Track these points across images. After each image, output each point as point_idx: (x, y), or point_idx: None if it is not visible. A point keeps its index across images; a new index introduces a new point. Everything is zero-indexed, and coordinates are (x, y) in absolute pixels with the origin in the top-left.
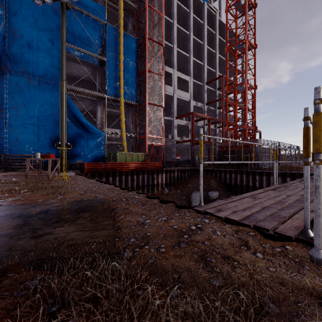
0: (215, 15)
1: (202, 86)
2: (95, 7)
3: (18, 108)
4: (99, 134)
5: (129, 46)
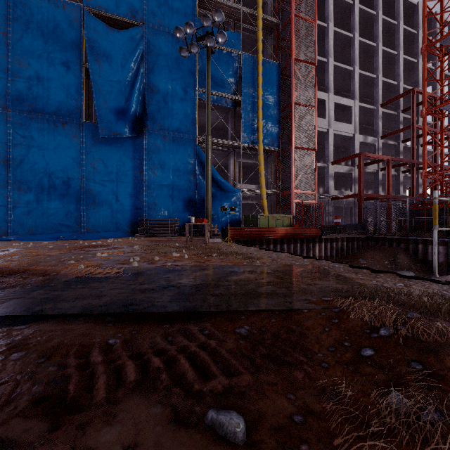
0: None
1: (374, 111)
2: (229, 37)
3: (155, 169)
4: (234, 192)
5: (268, 75)
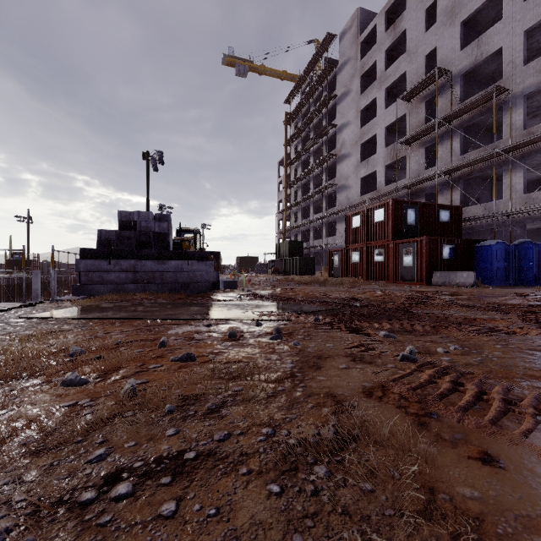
0: None
1: None
2: None
3: None
4: None
5: None
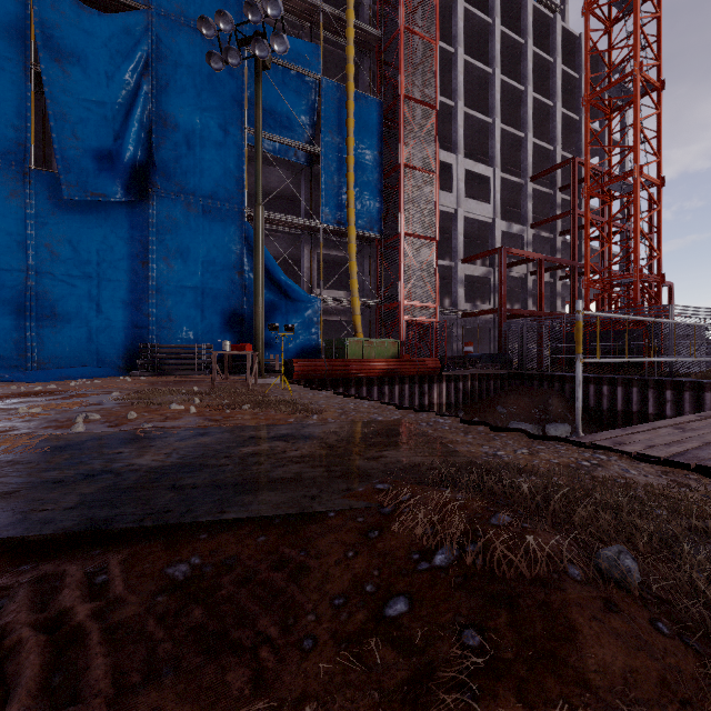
0: (552, 20)
1: (522, 187)
2: (301, 50)
3: (171, 260)
4: (309, 302)
5: (364, 117)
